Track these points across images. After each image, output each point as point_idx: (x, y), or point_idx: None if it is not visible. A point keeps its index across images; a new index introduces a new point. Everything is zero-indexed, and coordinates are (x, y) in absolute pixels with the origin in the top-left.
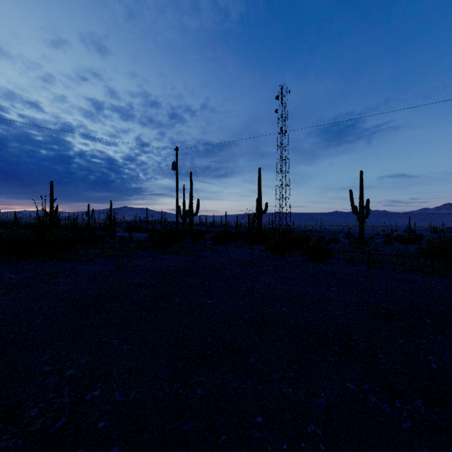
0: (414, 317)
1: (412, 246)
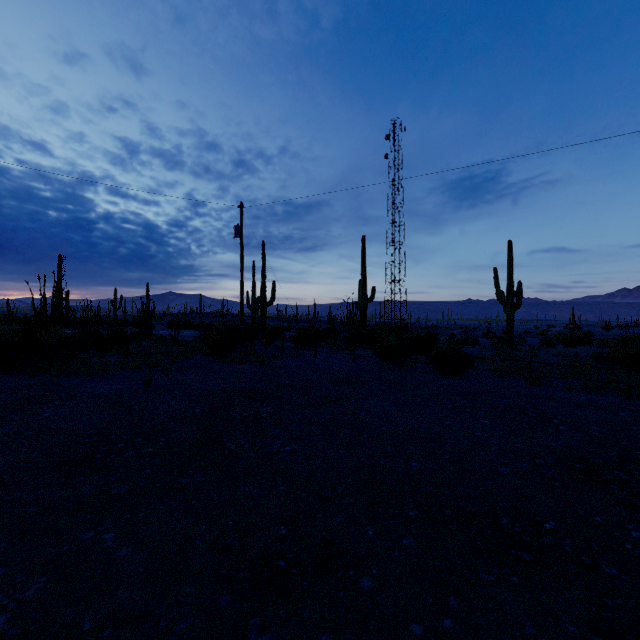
0: (636, 478)
1: (581, 349)
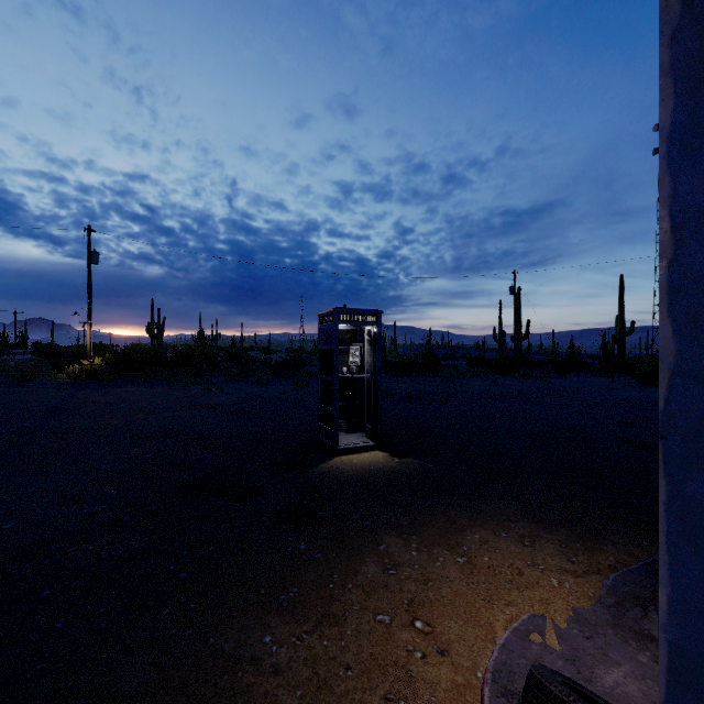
0: None
1: None
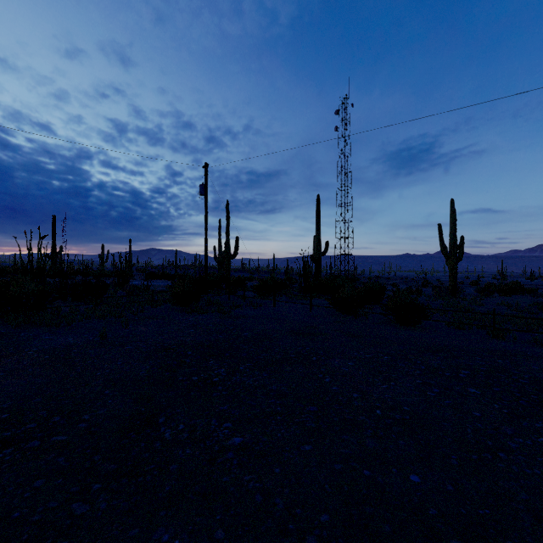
0: None
1: (518, 298)
